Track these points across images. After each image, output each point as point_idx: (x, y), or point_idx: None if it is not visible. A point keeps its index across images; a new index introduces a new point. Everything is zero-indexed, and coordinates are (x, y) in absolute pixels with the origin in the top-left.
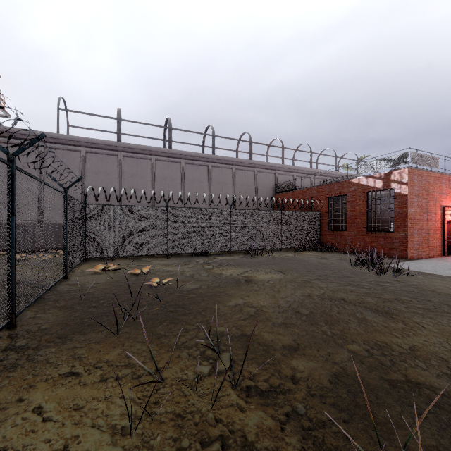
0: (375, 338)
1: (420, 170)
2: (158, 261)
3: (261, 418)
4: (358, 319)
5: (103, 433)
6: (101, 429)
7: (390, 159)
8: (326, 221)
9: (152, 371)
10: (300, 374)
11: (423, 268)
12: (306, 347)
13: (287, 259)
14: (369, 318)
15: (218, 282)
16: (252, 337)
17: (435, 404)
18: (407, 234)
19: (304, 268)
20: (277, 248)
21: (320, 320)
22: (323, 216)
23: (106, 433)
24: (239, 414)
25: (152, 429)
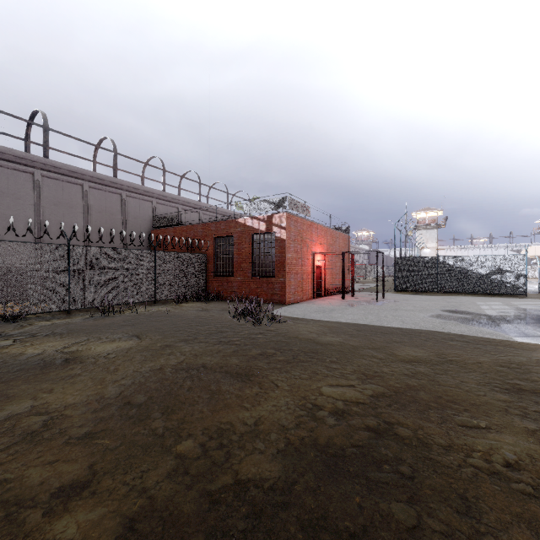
0: (220, 419)
1: (296, 217)
2: None
3: None
4: (211, 393)
5: None
6: None
7: (272, 202)
8: (213, 265)
9: None
10: None
11: (295, 313)
12: (109, 473)
13: (157, 316)
14: (225, 389)
15: (3, 372)
16: None
17: (259, 510)
18: (286, 279)
19: (174, 327)
20: (150, 300)
21: (157, 410)
22: (210, 259)
23: None
24: None
25: None
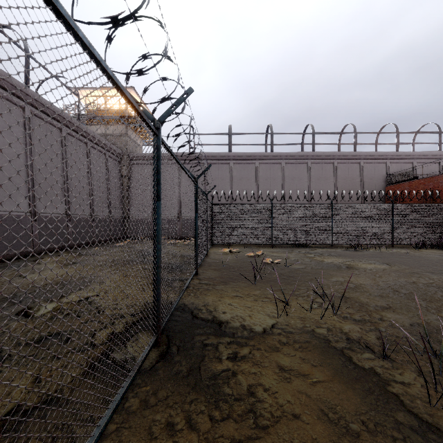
0: None
1: None
2: (265, 249)
3: (352, 326)
4: None
5: (264, 315)
6: (262, 314)
7: None
8: None
9: (281, 301)
10: (386, 318)
11: None
12: (397, 308)
13: (398, 254)
14: None
15: (320, 266)
16: (350, 298)
17: None
18: None
19: (417, 263)
20: (387, 244)
21: (417, 298)
22: None
23: (265, 315)
24: (338, 323)
25: (288, 318)
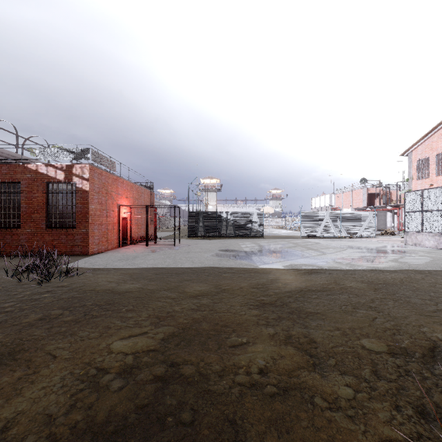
0: None
1: (100, 170)
2: None
3: None
4: None
5: None
6: None
7: (72, 151)
8: None
9: None
10: None
11: (97, 264)
12: None
13: None
14: None
15: None
16: None
17: None
18: (88, 230)
19: None
20: None
21: None
22: None
23: None
24: None
25: None
